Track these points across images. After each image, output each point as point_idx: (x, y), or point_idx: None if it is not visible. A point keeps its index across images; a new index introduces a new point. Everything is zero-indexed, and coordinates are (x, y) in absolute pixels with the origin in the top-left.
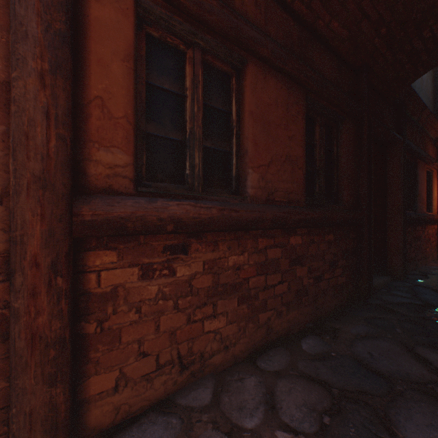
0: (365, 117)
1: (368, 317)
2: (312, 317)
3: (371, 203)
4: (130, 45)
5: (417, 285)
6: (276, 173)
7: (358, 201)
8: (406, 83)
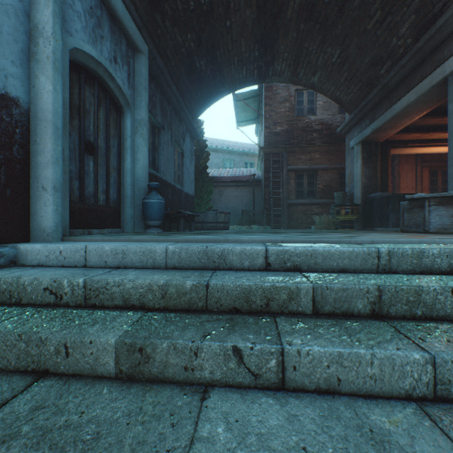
0: None
1: None
2: None
3: None
4: (427, 177)
5: None
6: None
7: None
8: None
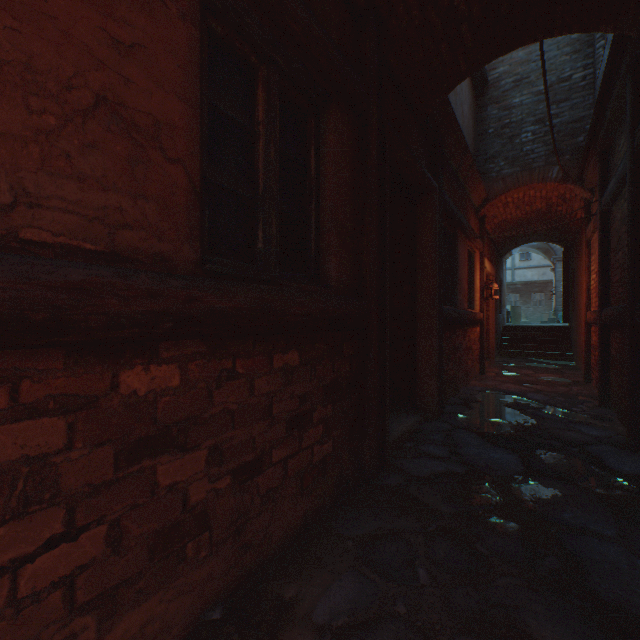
0: (375, 113)
1: (371, 532)
2: (229, 581)
3: (386, 286)
4: None
5: (457, 427)
6: (35, 138)
7: (361, 280)
8: (443, 87)
